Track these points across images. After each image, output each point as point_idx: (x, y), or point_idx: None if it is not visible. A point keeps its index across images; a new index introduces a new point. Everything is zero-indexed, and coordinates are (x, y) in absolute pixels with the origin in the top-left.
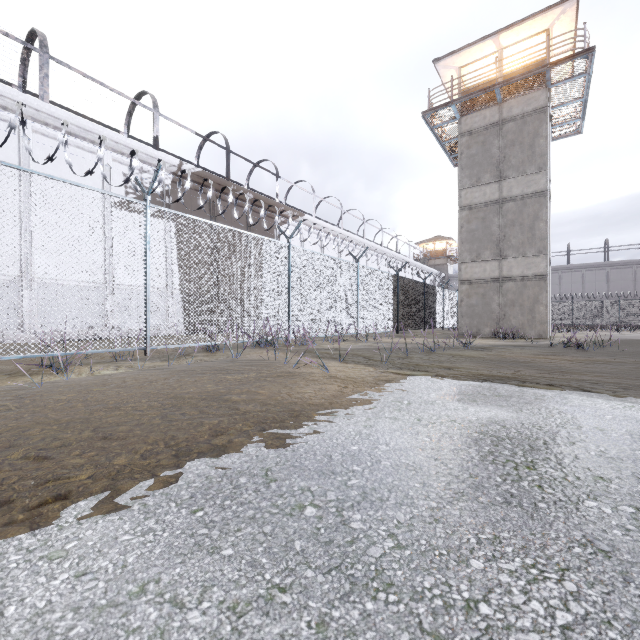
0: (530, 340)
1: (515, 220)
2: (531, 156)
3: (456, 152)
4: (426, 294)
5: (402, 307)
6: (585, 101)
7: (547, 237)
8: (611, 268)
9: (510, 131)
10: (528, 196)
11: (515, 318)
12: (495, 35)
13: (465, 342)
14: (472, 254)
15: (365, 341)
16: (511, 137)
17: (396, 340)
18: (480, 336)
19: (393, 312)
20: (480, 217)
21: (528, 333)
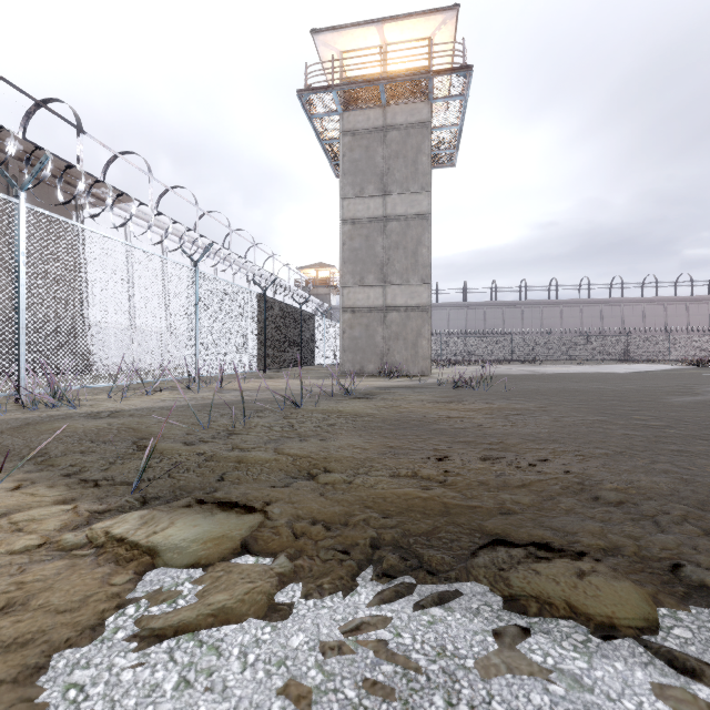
0: (414, 378)
1: (399, 242)
2: (415, 173)
3: (338, 159)
4: (304, 323)
5: (271, 338)
6: (460, 130)
7: (429, 265)
8: (469, 308)
9: (394, 141)
10: (412, 217)
11: (399, 353)
12: (380, 23)
13: (347, 387)
14: (355, 277)
15: (198, 390)
16: (395, 148)
17: (258, 384)
18: (364, 374)
19: (258, 344)
20: (364, 234)
21: (412, 370)
